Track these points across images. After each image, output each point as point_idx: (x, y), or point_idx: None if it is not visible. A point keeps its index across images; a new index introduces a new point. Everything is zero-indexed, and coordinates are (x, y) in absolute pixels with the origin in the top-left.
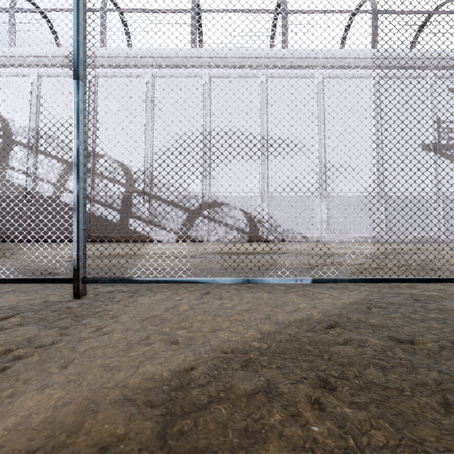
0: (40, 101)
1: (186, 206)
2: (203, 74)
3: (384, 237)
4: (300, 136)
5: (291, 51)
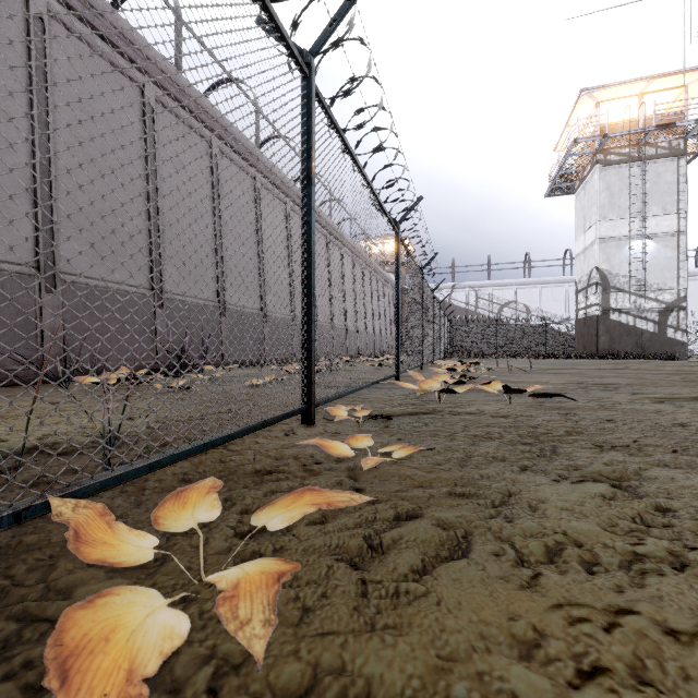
0: (542, 298)
1: None
2: None
3: None
4: None
5: None
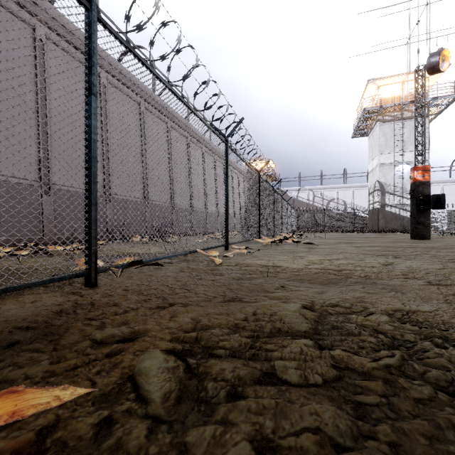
0: (353, 196)
1: None
2: None
3: None
4: None
5: (432, 180)
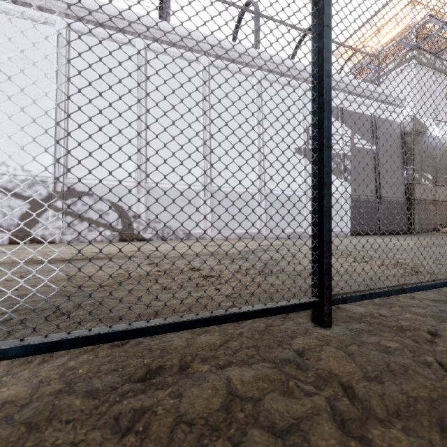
0: None
1: (28, 195)
2: (57, 23)
3: (264, 233)
4: (184, 123)
5: (173, 26)
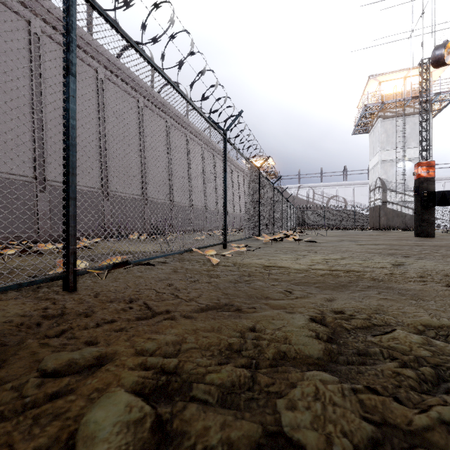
0: (354, 193)
1: None
2: None
3: None
4: None
5: None
